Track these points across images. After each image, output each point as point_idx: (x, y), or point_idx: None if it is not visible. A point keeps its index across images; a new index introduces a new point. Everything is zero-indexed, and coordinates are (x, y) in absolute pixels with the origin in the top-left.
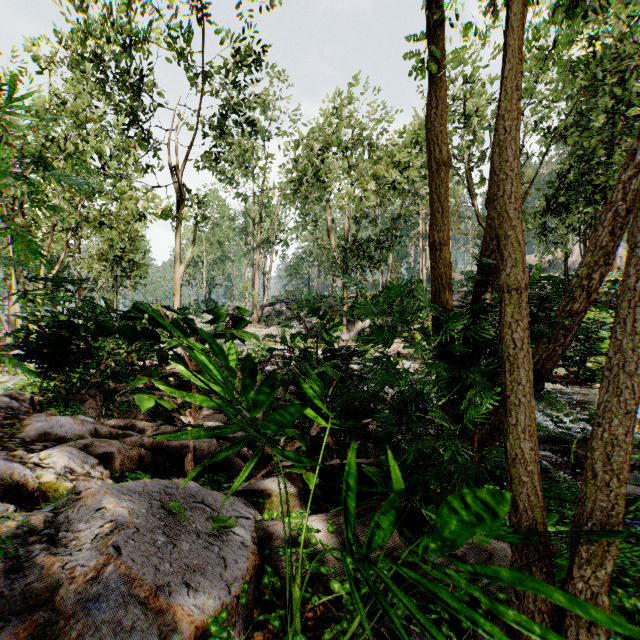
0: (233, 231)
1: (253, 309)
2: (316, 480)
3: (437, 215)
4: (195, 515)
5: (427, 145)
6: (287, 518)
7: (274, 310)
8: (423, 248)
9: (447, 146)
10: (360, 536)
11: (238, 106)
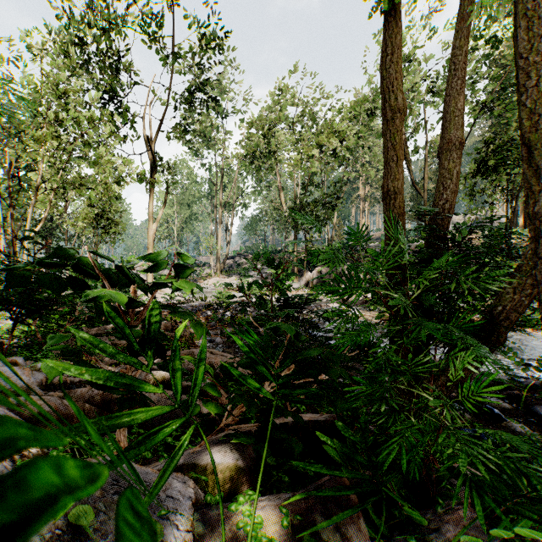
0: (200, 195)
1: (217, 261)
2: (268, 454)
3: (391, 164)
4: (109, 519)
5: (381, 94)
6: (233, 504)
7: (235, 262)
8: (363, 209)
9: (401, 94)
10: (321, 532)
11: (203, 85)
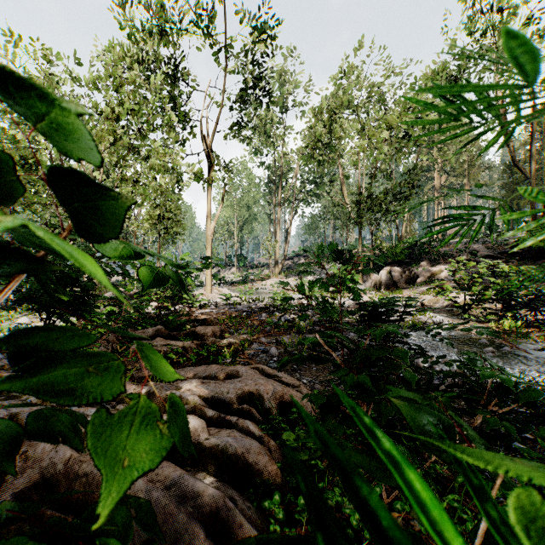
0: (259, 196)
1: (275, 262)
2: None
3: None
4: None
5: None
6: None
7: (293, 263)
8: (438, 201)
9: None
10: None
11: (260, 77)
